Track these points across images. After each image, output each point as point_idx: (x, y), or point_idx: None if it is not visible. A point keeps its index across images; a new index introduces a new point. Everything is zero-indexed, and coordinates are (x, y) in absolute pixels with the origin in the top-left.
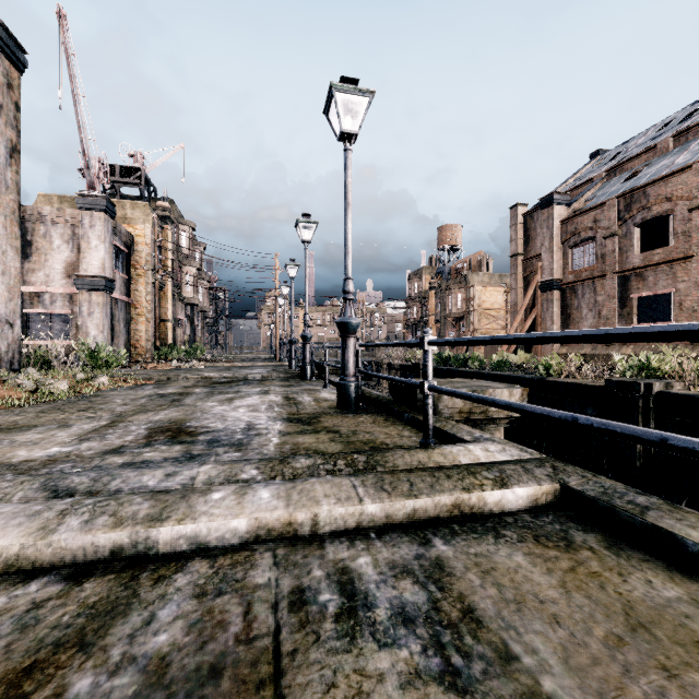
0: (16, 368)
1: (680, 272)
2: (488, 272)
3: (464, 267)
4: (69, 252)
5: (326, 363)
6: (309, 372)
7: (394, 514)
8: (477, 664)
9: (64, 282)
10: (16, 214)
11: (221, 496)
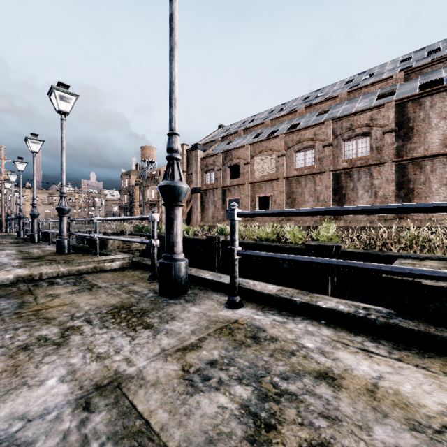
0: None
1: (242, 190)
2: None
3: (157, 173)
4: None
5: (50, 230)
6: (37, 238)
7: (72, 271)
8: (82, 284)
9: None
10: None
11: None
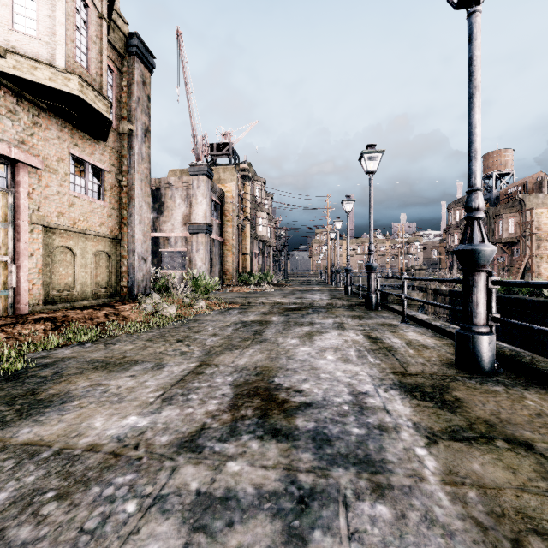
0: (148, 292)
1: None
2: None
3: (518, 190)
4: (185, 207)
5: (404, 296)
6: (374, 302)
7: None
8: None
9: (182, 229)
10: (148, 178)
11: None
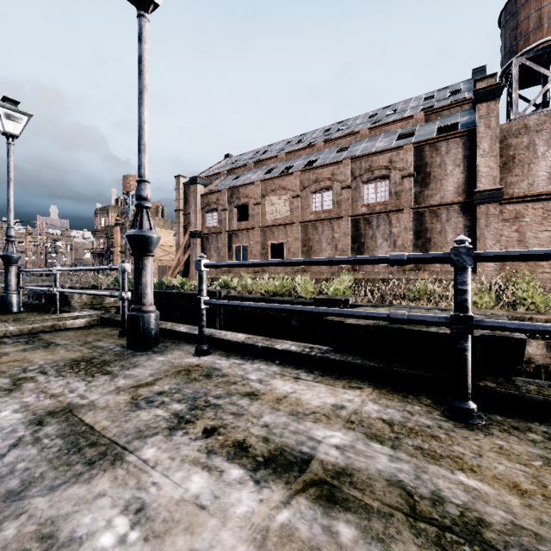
0: None
1: (251, 235)
2: (163, 218)
3: None
4: None
5: None
6: None
7: (23, 330)
8: (37, 342)
9: None
10: None
11: None
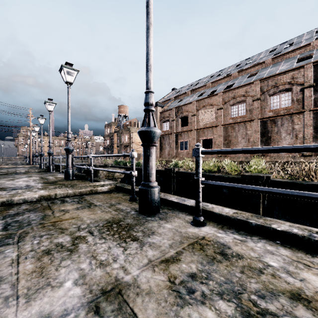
0: None
1: (190, 134)
2: (138, 127)
3: (129, 124)
4: None
5: (60, 164)
6: (52, 168)
7: (76, 193)
8: (83, 202)
9: None
10: None
11: (29, 192)
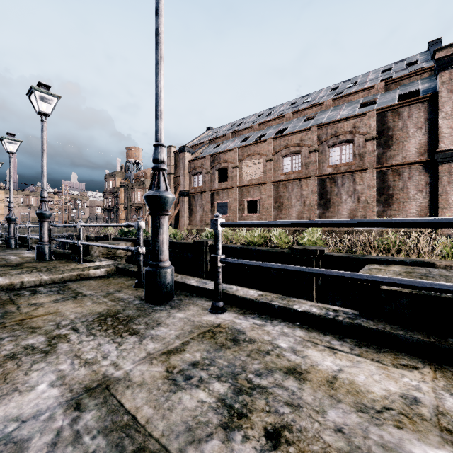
0: None
1: (230, 194)
2: None
3: (143, 175)
4: None
5: (28, 236)
6: (14, 243)
7: (55, 279)
8: (66, 292)
9: None
10: None
11: None
